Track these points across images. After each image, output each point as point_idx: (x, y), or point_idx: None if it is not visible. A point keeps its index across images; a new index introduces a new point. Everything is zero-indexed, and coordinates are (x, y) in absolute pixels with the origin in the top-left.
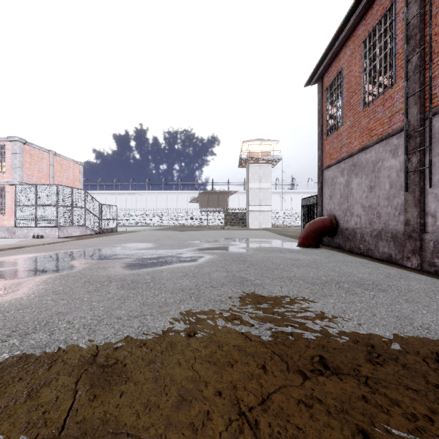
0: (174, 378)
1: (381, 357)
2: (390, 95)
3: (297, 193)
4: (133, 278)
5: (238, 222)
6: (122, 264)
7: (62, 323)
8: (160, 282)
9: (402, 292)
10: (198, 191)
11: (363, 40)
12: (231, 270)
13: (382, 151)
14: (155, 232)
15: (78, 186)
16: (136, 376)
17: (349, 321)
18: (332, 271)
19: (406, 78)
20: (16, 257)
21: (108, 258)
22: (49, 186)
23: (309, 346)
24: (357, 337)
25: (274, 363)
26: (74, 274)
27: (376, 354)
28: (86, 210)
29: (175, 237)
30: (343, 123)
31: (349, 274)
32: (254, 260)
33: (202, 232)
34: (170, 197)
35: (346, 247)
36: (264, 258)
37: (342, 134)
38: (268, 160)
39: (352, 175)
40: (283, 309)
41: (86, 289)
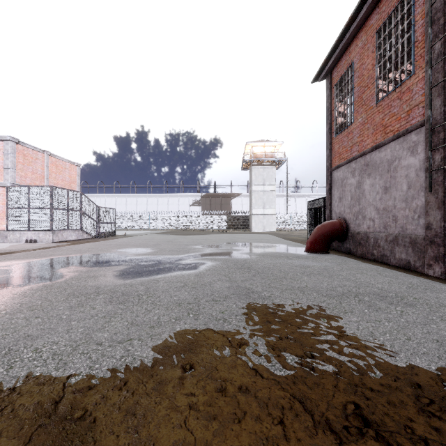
0: (159, 444)
1: (435, 404)
2: (408, 87)
3: (301, 195)
4: (124, 289)
5: (241, 226)
6: (115, 272)
7: (27, 351)
8: (154, 294)
9: (433, 307)
10: (200, 193)
11: (377, 30)
12: (235, 279)
13: (399, 149)
14: (155, 236)
15: (75, 188)
16: (106, 442)
17: (381, 347)
18: (347, 280)
19: (430, 65)
20: (0, 264)
21: (101, 265)
22: (42, 188)
23: (338, 387)
24: (396, 372)
25: (295, 416)
26: (59, 285)
27: (427, 399)
28: (83, 213)
29: (176, 242)
30: (355, 120)
31: (367, 283)
32: (259, 267)
33: (203, 236)
34: (171, 200)
35: (357, 252)
36: (270, 265)
37: (353, 131)
38: (272, 162)
39: (364, 175)
40: (298, 331)
41: (68, 303)
